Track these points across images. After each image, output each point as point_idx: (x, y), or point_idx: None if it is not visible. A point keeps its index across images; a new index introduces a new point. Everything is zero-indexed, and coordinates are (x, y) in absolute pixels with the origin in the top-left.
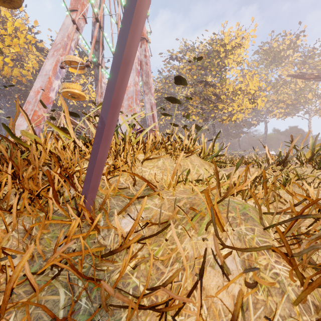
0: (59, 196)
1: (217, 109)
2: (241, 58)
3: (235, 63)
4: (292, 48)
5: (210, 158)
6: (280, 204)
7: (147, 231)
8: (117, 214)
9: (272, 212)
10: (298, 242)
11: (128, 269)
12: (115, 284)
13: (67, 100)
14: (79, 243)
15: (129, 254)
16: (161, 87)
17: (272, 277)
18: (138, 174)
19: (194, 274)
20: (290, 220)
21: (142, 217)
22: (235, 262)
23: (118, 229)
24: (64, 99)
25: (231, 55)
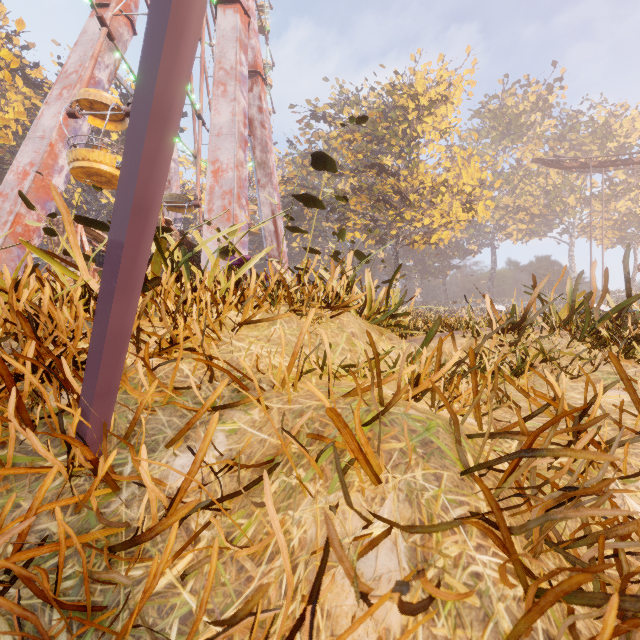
0: (36, 408)
1: (403, 220)
2: (447, 124)
3: (437, 133)
4: (540, 109)
5: (381, 319)
6: (506, 412)
7: (228, 482)
8: (164, 446)
9: (483, 435)
10: (524, 502)
11: (176, 574)
12: (130, 617)
13: (96, 194)
14: (69, 517)
15: (168, 545)
16: (293, 173)
17: (467, 583)
18: (219, 358)
19: (312, 580)
20: (507, 459)
21: (220, 452)
22: (396, 551)
23: (149, 487)
24: (90, 190)
25: (429, 118)
